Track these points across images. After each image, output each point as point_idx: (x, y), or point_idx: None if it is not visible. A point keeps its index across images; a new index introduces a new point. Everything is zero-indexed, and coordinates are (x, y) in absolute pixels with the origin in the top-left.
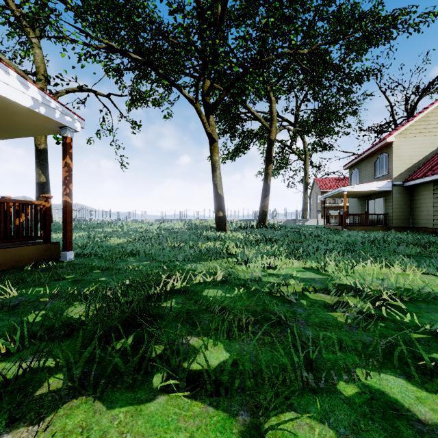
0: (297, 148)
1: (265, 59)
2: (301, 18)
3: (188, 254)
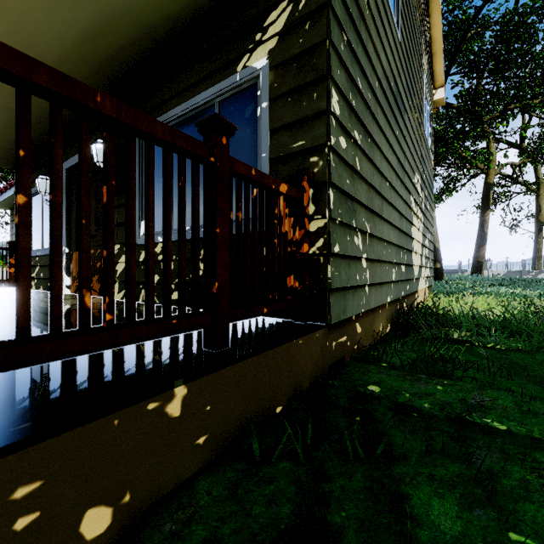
0: (524, 182)
1: (488, 119)
2: (531, 76)
3: (451, 288)
